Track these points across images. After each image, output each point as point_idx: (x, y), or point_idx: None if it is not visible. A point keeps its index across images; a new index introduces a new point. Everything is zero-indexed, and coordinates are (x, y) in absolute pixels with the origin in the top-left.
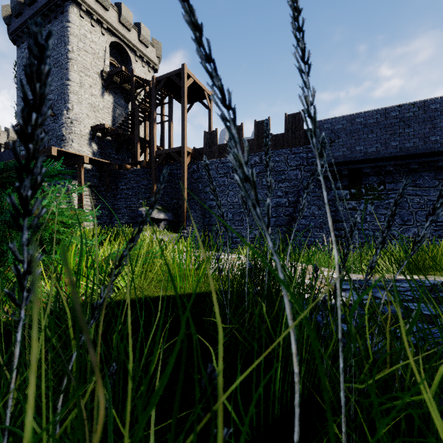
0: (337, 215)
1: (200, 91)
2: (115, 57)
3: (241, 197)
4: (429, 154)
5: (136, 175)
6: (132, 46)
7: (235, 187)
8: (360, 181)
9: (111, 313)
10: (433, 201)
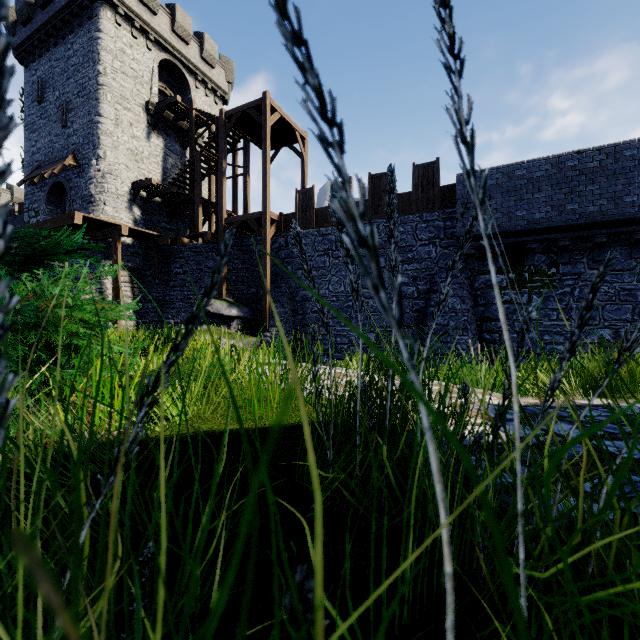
0: (488, 311)
1: (289, 130)
2: (166, 82)
3: (351, 282)
4: (622, 222)
5: (197, 253)
6: (191, 66)
7: (340, 270)
8: (522, 262)
9: (150, 459)
10: (628, 291)
